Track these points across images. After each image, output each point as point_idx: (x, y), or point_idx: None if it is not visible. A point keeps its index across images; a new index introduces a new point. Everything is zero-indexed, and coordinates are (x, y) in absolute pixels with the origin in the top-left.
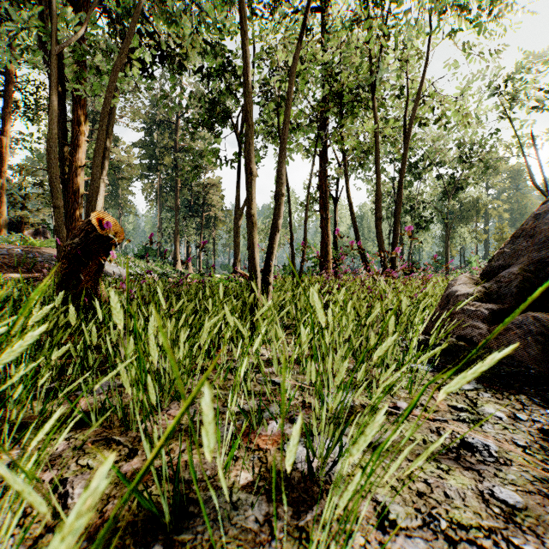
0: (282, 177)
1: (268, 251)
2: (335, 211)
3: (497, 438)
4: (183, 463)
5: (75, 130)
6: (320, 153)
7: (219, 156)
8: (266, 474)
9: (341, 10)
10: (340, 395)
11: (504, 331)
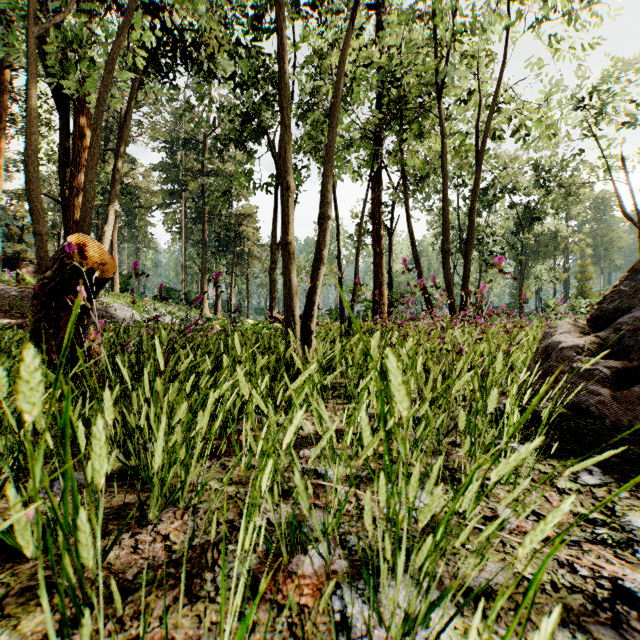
0: (328, 194)
1: (309, 290)
2: (391, 245)
3: None
4: None
5: (76, 146)
6: (373, 176)
7: (252, 179)
8: None
9: None
10: (432, 538)
11: (637, 399)
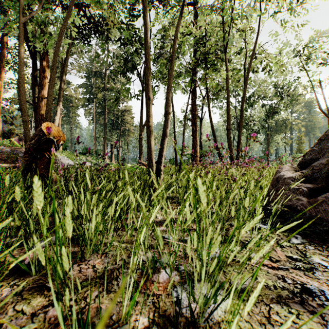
0: (169, 102)
1: (160, 149)
2: (201, 126)
3: (328, 284)
4: (95, 309)
5: (41, 76)
6: (192, 91)
7: (130, 92)
8: (158, 319)
9: (205, 1)
10: (217, 260)
11: (320, 203)
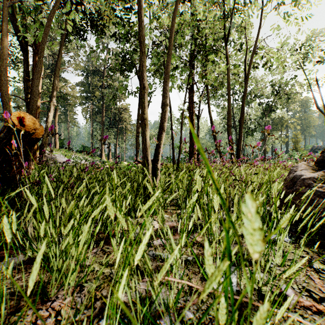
0: (167, 92)
1: (156, 146)
2: (198, 124)
3: None
4: None
5: (34, 71)
6: (189, 88)
7: (126, 89)
8: None
9: None
10: None
11: None
